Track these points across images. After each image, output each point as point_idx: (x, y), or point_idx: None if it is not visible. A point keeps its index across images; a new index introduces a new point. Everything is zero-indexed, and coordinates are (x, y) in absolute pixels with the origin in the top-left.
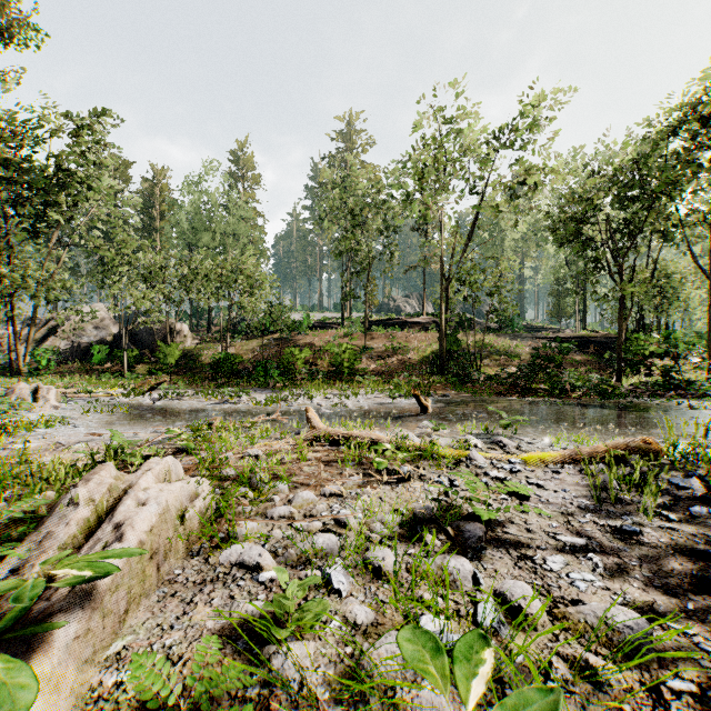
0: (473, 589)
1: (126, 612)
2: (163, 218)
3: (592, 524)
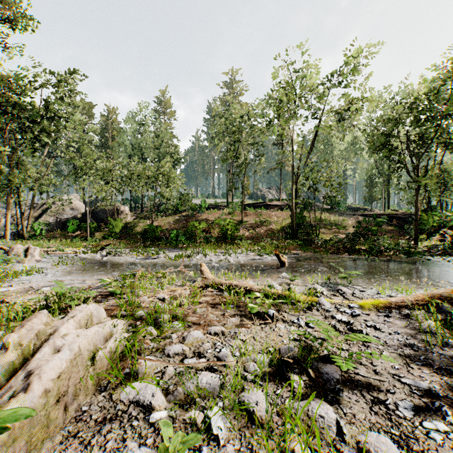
0: (338, 439)
1: None
2: (114, 139)
3: (428, 367)
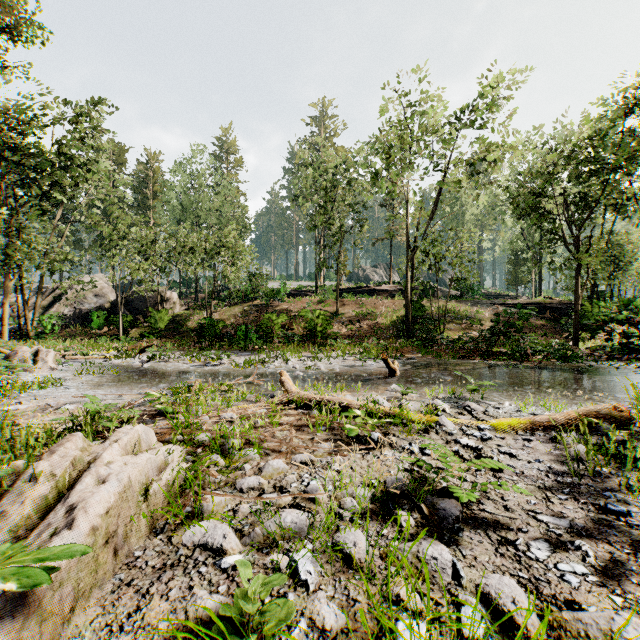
0: (453, 583)
1: (71, 610)
2: (156, 197)
3: (573, 501)
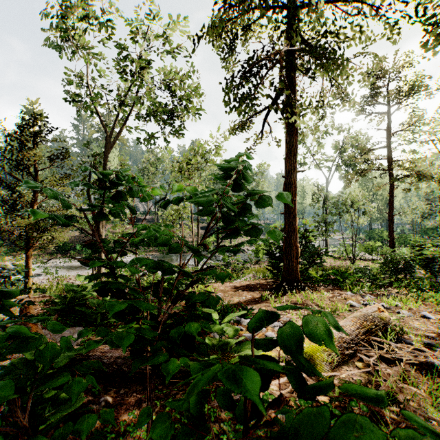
0: None
1: None
2: None
3: None
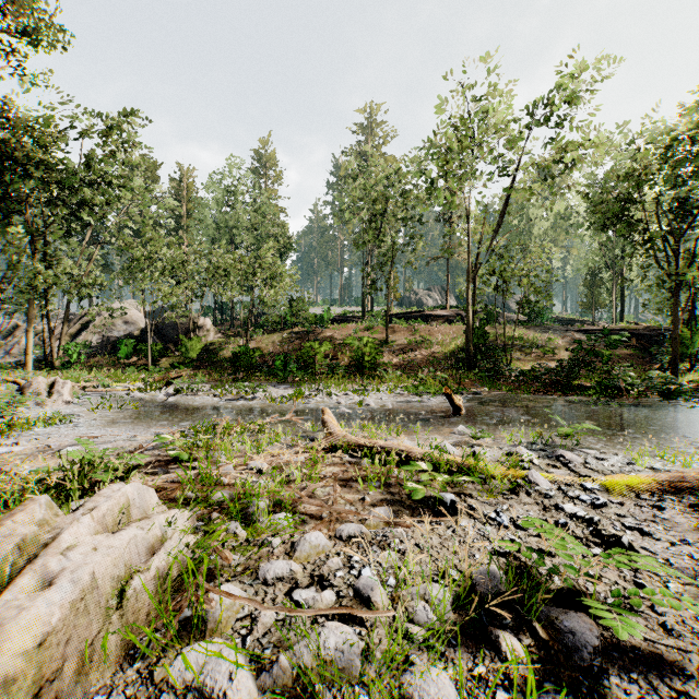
0: None
1: None
2: (190, 216)
3: None
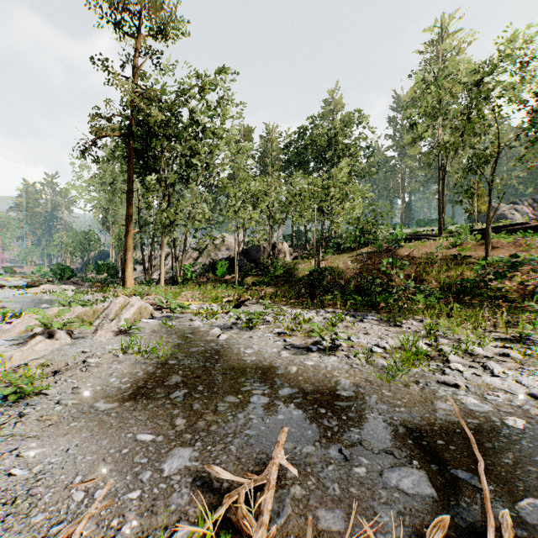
0: None
1: None
2: (274, 164)
3: None
